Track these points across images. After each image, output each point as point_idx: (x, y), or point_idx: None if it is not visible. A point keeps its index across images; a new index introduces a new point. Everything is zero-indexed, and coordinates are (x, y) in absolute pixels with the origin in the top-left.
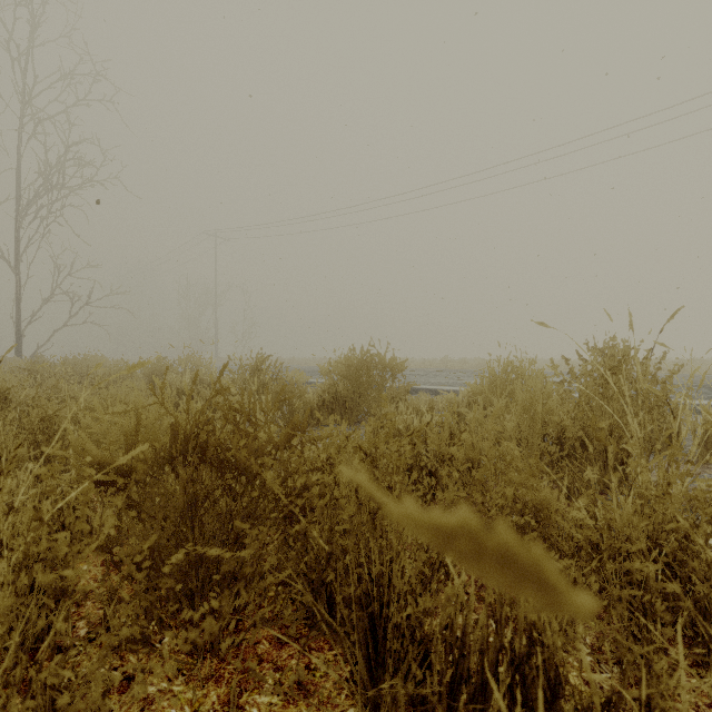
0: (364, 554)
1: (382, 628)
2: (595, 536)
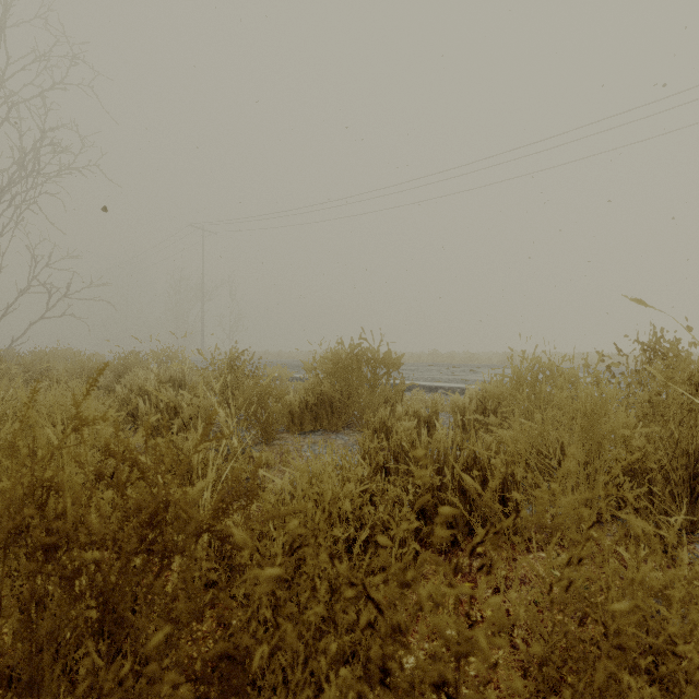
0: None
1: None
2: None
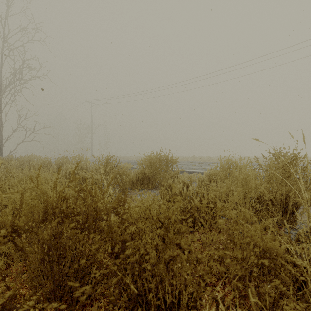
0: (160, 287)
1: None
2: None
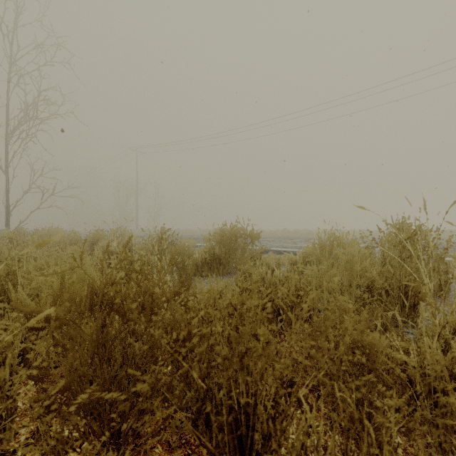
0: (234, 386)
1: (248, 446)
2: (416, 375)
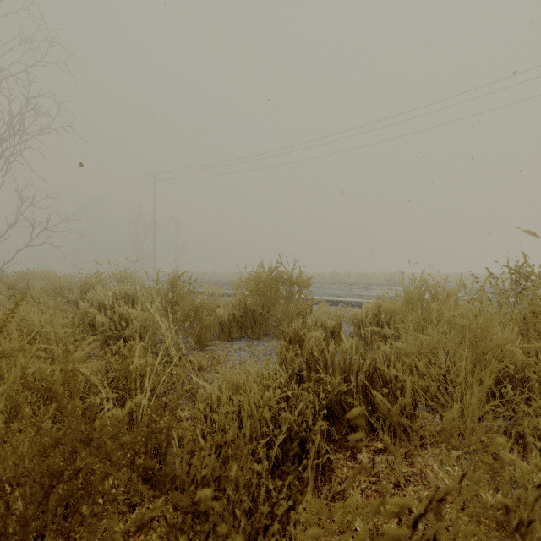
0: None
1: None
2: None
